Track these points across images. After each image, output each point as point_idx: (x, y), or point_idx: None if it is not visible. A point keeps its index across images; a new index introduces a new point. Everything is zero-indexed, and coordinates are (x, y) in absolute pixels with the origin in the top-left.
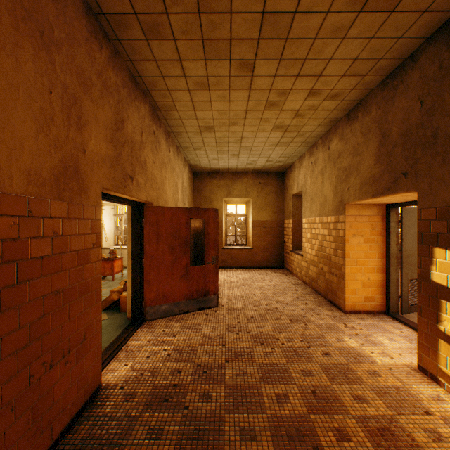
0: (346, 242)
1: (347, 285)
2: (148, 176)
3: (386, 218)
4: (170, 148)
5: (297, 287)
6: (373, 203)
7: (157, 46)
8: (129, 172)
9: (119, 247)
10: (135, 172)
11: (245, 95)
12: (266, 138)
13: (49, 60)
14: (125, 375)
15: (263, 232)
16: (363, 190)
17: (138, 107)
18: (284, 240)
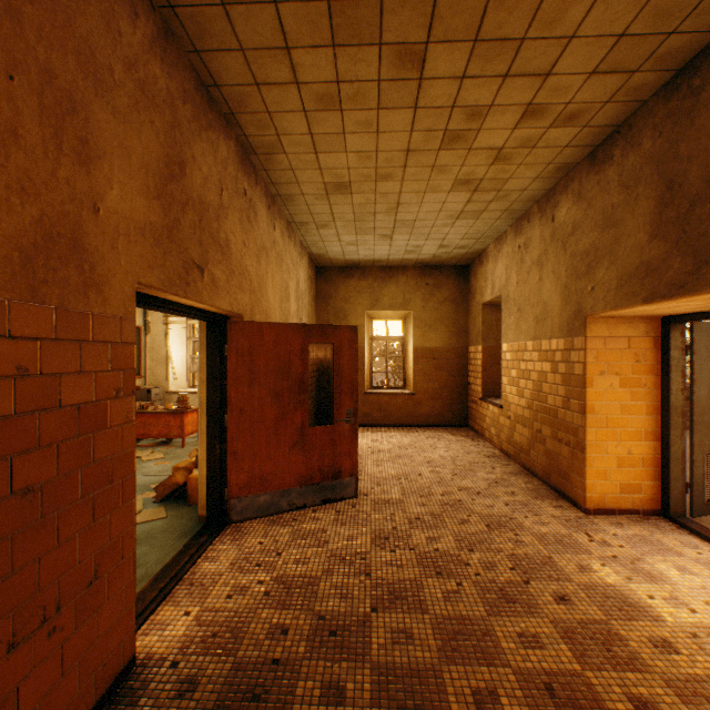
0: (587, 385)
1: (590, 463)
2: (233, 268)
3: (662, 342)
4: (275, 222)
5: (493, 462)
6: (639, 315)
7: (244, 17)
8: (196, 258)
9: (196, 390)
10: (207, 259)
11: (405, 121)
12: (441, 205)
13: (6, 10)
14: (183, 635)
15: (432, 366)
16: (625, 291)
17: (215, 143)
18: (468, 380)
